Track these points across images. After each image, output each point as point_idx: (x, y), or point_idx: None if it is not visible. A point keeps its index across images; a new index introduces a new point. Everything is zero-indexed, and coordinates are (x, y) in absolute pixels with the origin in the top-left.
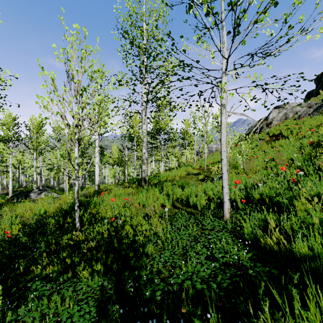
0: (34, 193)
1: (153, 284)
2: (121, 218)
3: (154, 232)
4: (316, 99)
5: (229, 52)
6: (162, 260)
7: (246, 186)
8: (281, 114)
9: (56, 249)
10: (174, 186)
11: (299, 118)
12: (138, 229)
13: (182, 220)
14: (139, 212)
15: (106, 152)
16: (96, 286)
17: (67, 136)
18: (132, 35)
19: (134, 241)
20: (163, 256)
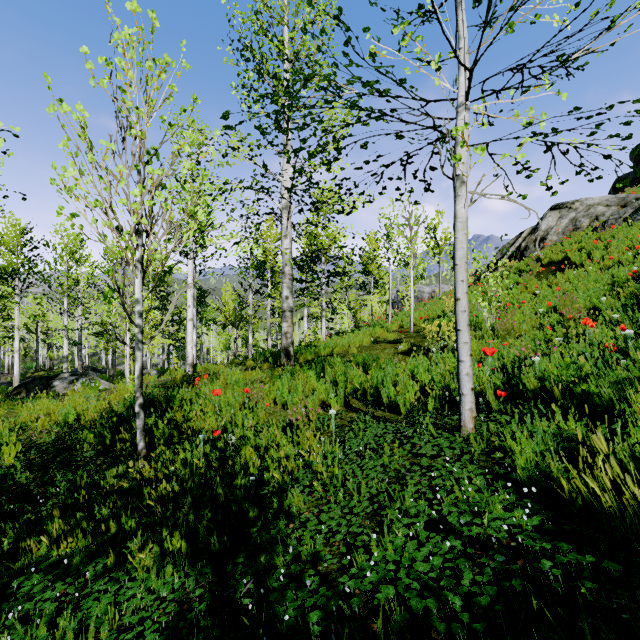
0: (61, 381)
1: (301, 590)
2: (235, 432)
3: (305, 463)
4: (637, 190)
5: (477, 53)
6: (323, 528)
7: (503, 364)
8: (565, 221)
9: (90, 499)
10: (348, 365)
11: (603, 228)
12: (270, 456)
13: (368, 436)
14: (273, 418)
15: (211, 300)
16: (167, 591)
17: (118, 253)
18: (260, 50)
19: (262, 483)
20: (325, 518)
